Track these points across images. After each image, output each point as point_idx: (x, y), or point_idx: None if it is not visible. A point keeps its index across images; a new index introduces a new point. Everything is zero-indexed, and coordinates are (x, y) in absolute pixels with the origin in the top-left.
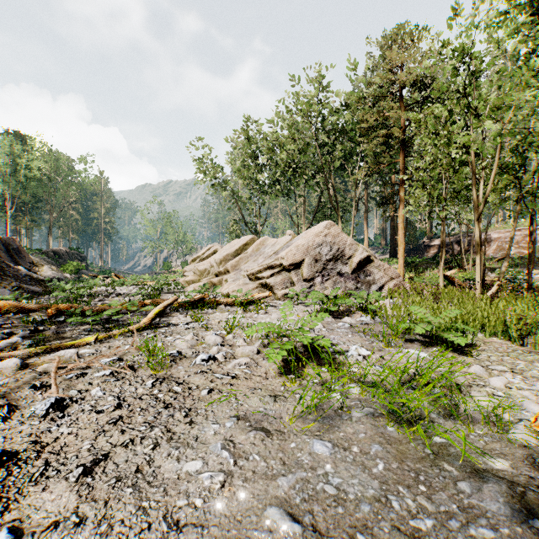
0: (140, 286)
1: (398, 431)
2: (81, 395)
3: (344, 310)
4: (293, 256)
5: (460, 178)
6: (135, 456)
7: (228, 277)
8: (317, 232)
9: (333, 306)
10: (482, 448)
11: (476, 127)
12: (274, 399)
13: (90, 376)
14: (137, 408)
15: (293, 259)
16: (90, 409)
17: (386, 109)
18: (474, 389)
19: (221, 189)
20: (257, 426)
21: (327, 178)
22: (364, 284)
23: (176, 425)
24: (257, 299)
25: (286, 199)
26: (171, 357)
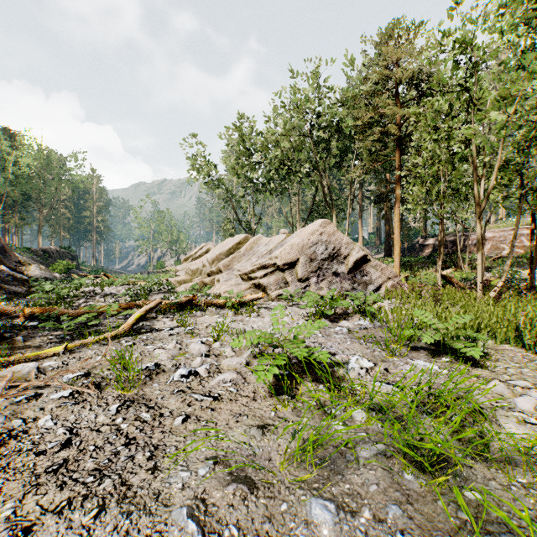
0: (130, 286)
1: (421, 485)
2: (25, 426)
3: (340, 312)
4: (287, 255)
5: (458, 176)
6: (67, 531)
7: (220, 277)
8: (313, 231)
9: (329, 309)
10: (532, 508)
11: (480, 119)
12: (261, 432)
13: (45, 398)
14: (90, 447)
15: (287, 259)
16: (30, 449)
17: (381, 106)
18: (500, 413)
19: (215, 188)
20: (238, 474)
21: (322, 177)
22: (360, 284)
23: (134, 474)
24: (249, 300)
25: (281, 197)
26: (146, 371)
